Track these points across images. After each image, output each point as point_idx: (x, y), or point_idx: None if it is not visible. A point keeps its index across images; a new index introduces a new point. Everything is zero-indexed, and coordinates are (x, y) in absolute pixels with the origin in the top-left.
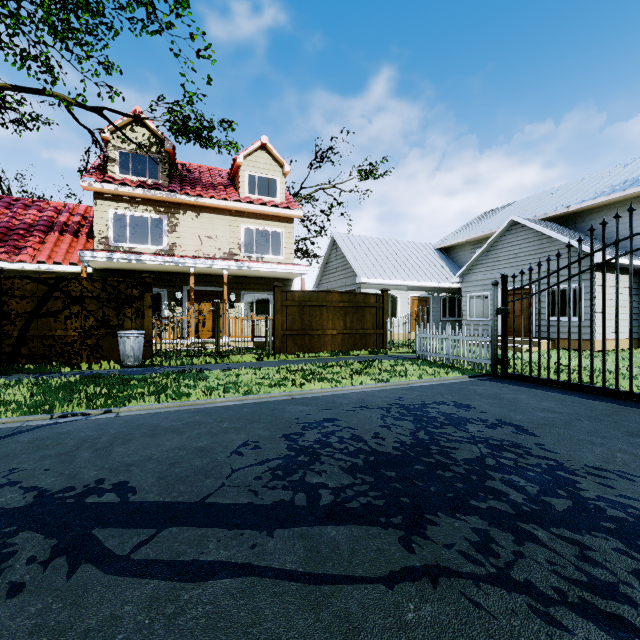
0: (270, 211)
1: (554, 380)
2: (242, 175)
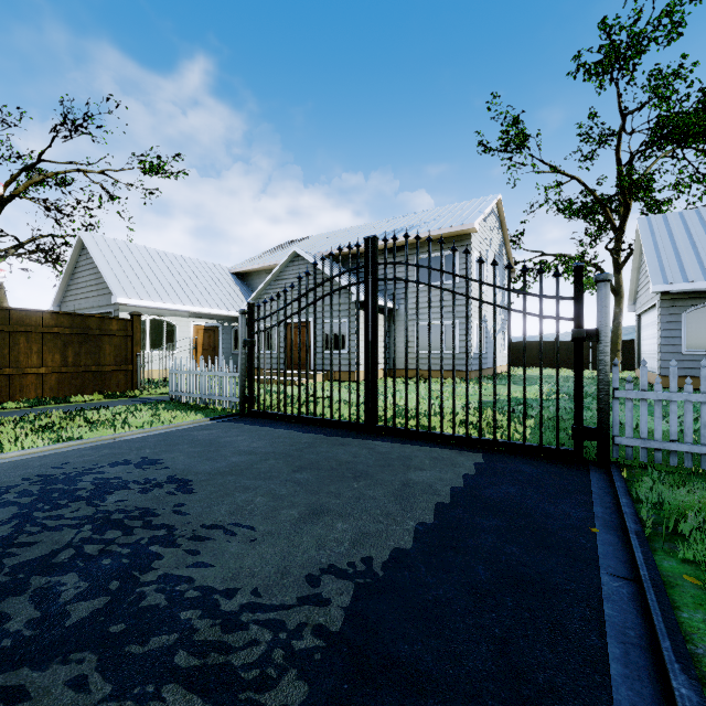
0: None
1: (289, 415)
2: None
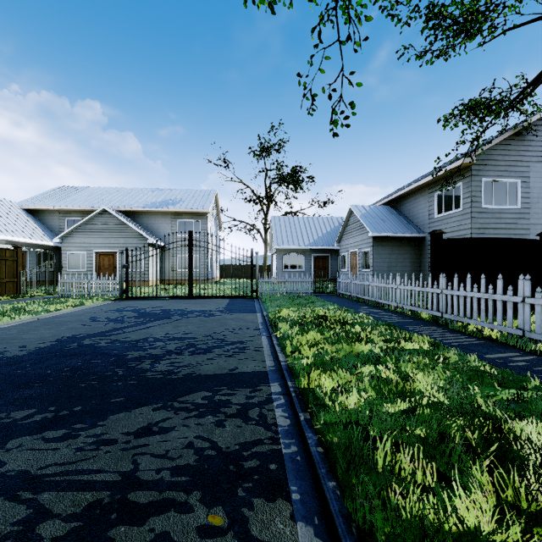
0: None
1: (151, 296)
2: None
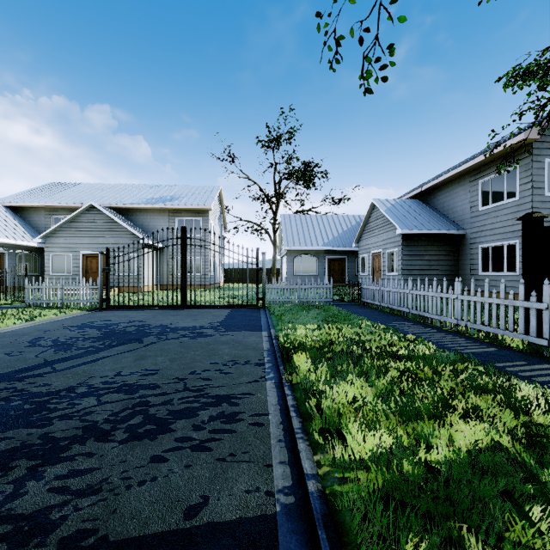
0: None
1: (137, 305)
2: None
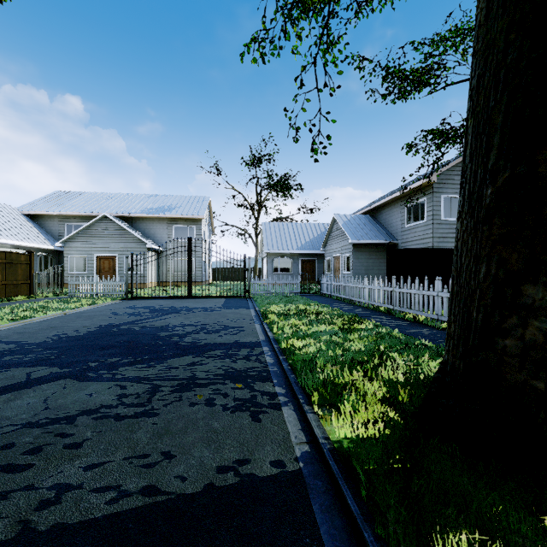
0: None
1: (154, 296)
2: None
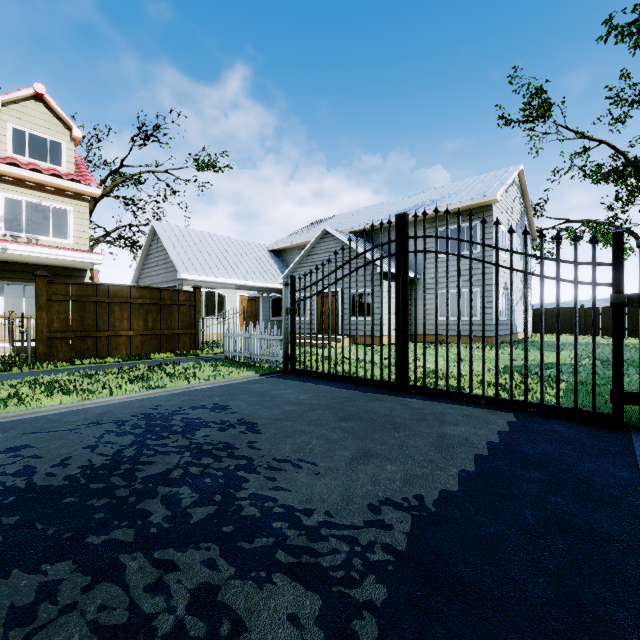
0: (49, 181)
1: (326, 373)
2: (1, 126)
